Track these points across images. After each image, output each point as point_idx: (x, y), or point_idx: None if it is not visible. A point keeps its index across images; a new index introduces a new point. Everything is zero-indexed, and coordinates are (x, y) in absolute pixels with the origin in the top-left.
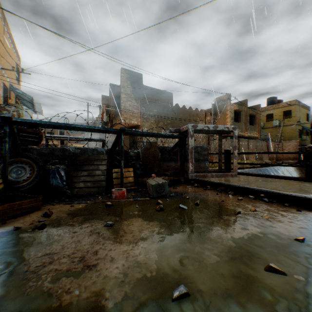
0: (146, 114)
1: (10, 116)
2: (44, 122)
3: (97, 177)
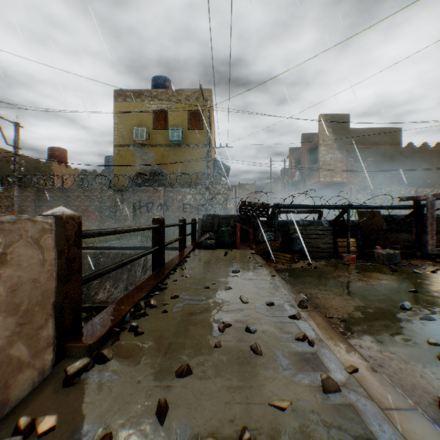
0: (354, 167)
1: (278, 204)
2: (294, 205)
3: (325, 245)
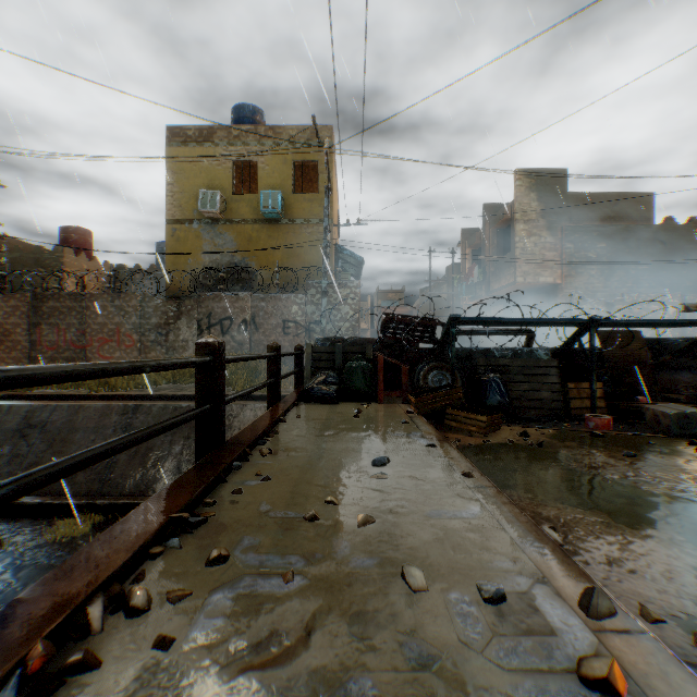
0: (574, 258)
1: (459, 316)
2: (488, 319)
3: (546, 394)
